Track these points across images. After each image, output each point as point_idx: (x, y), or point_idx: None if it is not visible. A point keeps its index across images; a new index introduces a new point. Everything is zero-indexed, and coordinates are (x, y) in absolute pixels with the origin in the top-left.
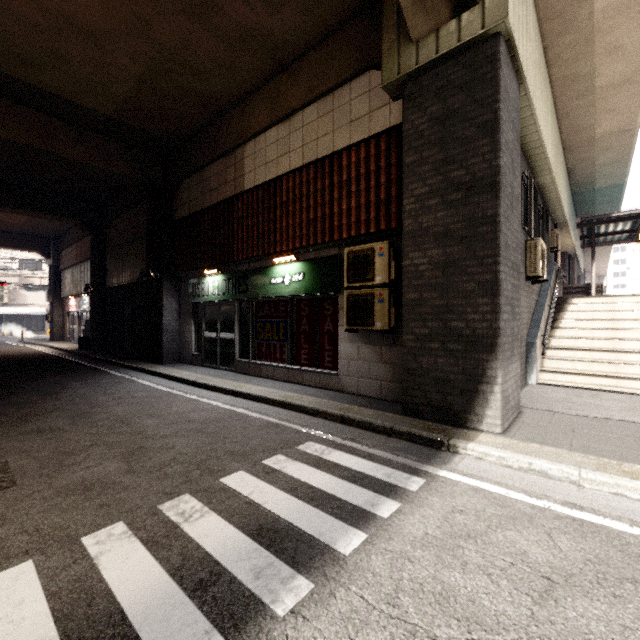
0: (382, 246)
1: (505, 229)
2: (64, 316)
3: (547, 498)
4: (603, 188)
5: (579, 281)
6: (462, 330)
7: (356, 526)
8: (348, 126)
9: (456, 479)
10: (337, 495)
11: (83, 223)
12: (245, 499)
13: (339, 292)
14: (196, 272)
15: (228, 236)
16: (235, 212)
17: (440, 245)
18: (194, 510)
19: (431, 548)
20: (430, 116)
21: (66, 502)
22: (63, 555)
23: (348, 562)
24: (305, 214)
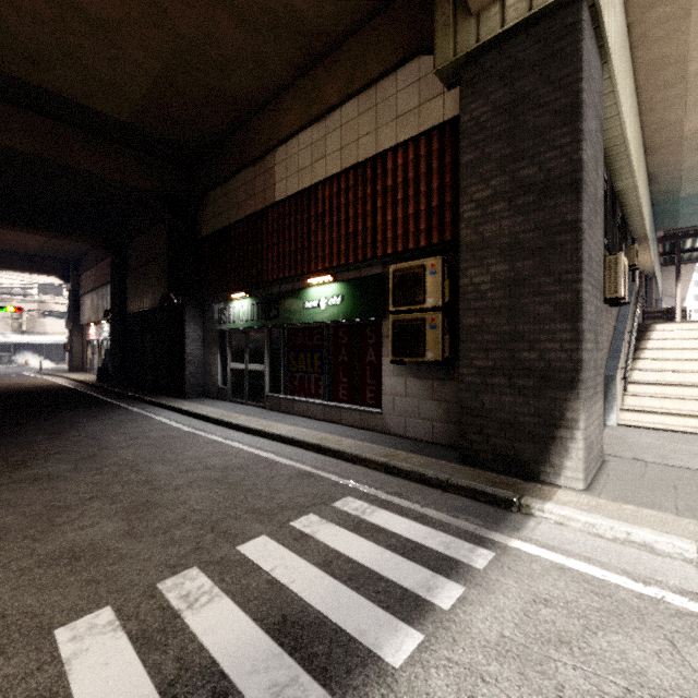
0: (434, 262)
1: (588, 238)
2: (84, 345)
3: (658, 583)
4: (689, 196)
5: (656, 305)
6: (534, 362)
7: (408, 621)
8: (394, 123)
9: (534, 553)
10: (382, 573)
11: (102, 243)
12: (266, 576)
13: (383, 317)
14: (222, 296)
15: (257, 254)
16: (264, 227)
17: (506, 259)
18: (201, 591)
19: (511, 659)
20: (494, 104)
21: (47, 576)
22: (27, 656)
23: (399, 679)
24: (344, 227)
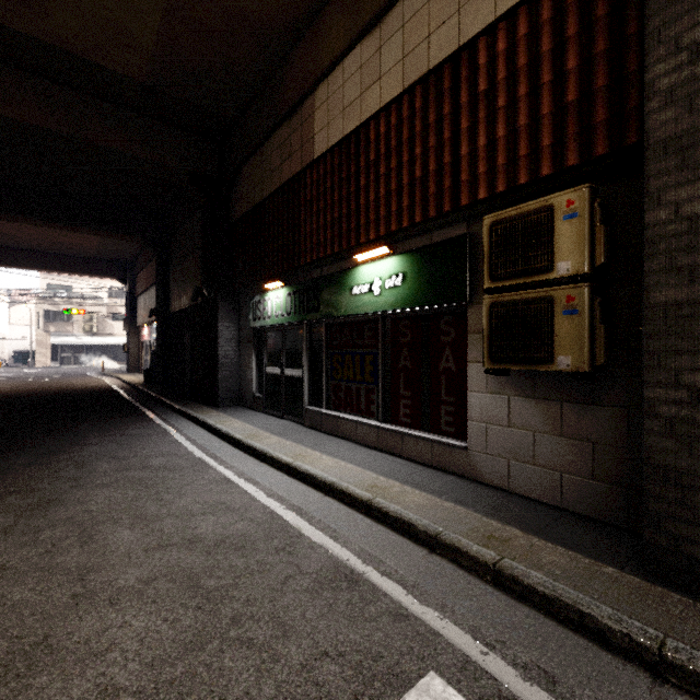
0: (574, 196)
1: None
2: (139, 346)
3: None
4: None
5: None
6: None
7: None
8: None
9: None
10: None
11: (145, 240)
12: None
13: (469, 301)
14: (257, 287)
15: (293, 231)
16: (302, 194)
17: None
18: None
19: None
20: None
21: None
22: None
23: None
24: (406, 172)
